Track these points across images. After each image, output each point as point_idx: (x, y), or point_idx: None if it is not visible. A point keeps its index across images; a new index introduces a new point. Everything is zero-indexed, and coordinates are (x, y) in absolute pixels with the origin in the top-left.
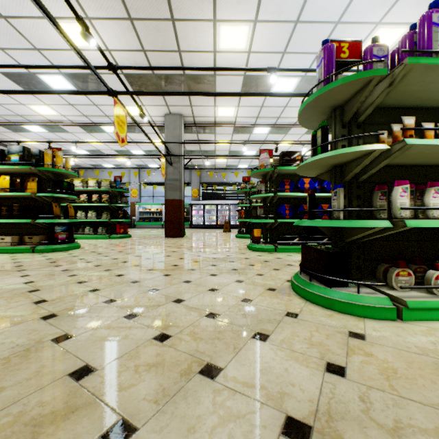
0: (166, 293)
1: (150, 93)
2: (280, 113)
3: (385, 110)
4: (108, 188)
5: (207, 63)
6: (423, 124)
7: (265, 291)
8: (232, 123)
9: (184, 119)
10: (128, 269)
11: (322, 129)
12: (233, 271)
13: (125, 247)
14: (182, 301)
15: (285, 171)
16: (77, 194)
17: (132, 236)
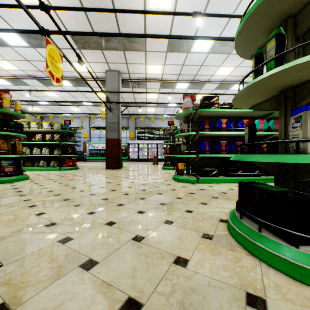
0: (77, 247)
1: (81, 33)
2: (197, 71)
3: None
4: (58, 129)
5: (138, 23)
6: None
7: (201, 239)
8: (160, 79)
9: (121, 75)
10: (55, 204)
11: (277, 38)
12: (161, 206)
13: (68, 178)
14: (94, 265)
15: (205, 113)
16: (34, 134)
17: (80, 168)
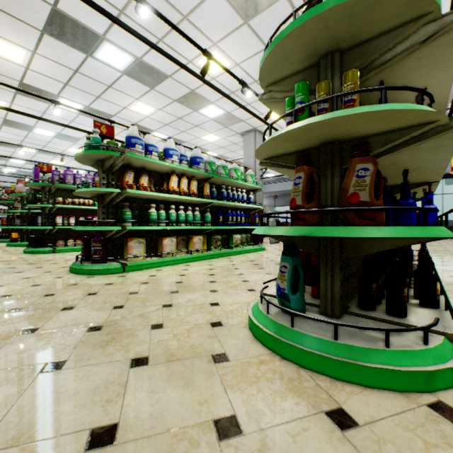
0: None
1: None
2: (46, 144)
3: (63, 189)
4: None
5: None
6: (69, 199)
7: (9, 254)
8: None
9: None
10: None
11: (34, 195)
12: None
13: None
14: None
15: (38, 197)
16: None
17: None
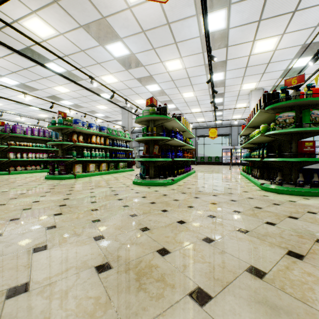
0: None
1: None
2: None
3: (11, 136)
4: None
5: None
6: (17, 142)
7: None
8: None
9: None
10: None
11: None
12: None
13: None
14: None
15: None
16: None
17: None
